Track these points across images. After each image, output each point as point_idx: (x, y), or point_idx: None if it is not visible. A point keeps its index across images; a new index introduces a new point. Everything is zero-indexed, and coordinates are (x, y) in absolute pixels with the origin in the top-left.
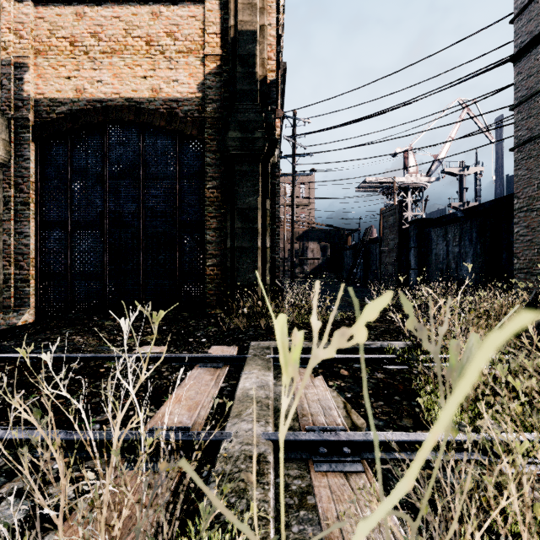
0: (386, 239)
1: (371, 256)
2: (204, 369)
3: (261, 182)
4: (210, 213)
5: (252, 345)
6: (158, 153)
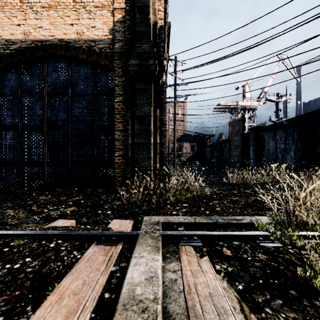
0: (233, 140)
1: (223, 151)
2: (100, 247)
3: (153, 97)
4: (117, 119)
5: (145, 220)
6: (81, 78)
